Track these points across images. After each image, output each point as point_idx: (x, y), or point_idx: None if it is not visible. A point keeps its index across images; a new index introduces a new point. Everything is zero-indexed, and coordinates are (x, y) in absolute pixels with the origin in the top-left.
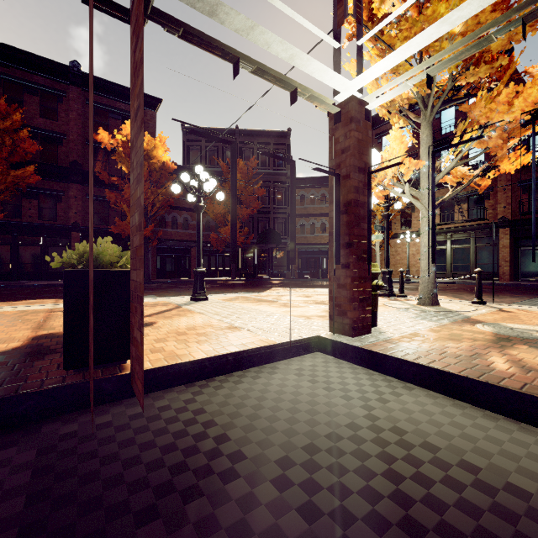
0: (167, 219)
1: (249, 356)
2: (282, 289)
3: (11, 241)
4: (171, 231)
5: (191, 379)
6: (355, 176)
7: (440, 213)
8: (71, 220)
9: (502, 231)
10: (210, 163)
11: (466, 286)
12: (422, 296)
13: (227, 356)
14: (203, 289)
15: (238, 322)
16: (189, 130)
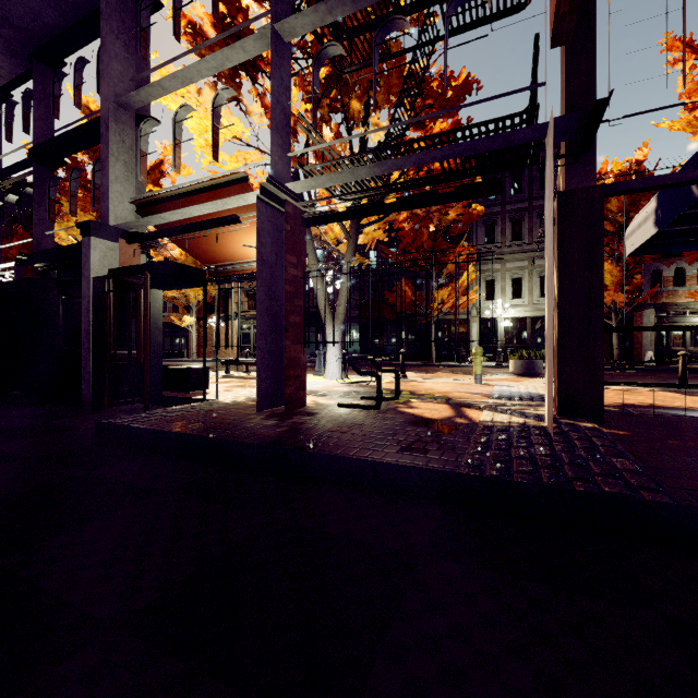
0: None
1: None
2: None
3: None
4: None
5: None
6: None
7: (248, 302)
8: None
9: None
10: None
11: None
12: None
13: None
14: None
15: None
16: None
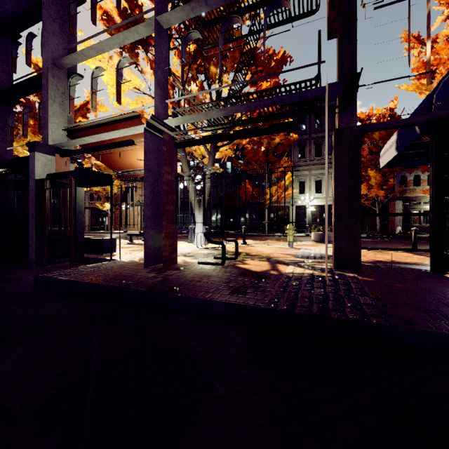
0: None
1: None
2: None
3: None
4: None
5: None
6: None
7: None
8: None
9: None
10: None
11: None
12: None
13: None
14: None
15: None
16: None
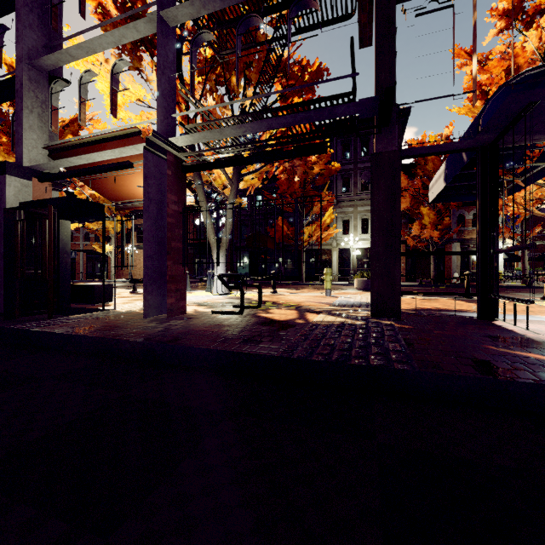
0: None
1: None
2: None
3: None
4: None
5: None
6: None
7: None
8: None
9: None
10: None
11: None
12: None
13: None
14: None
15: None
16: None
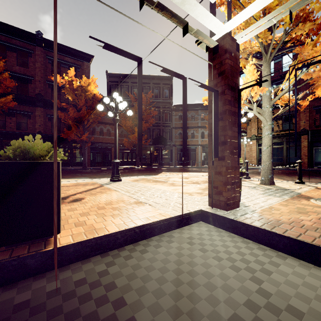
0: (97, 130)
1: (151, 227)
2: (169, 173)
3: None
4: (99, 137)
5: (105, 249)
6: (228, 92)
7: None
8: (37, 130)
9: (303, 137)
10: (123, 95)
11: (282, 171)
12: (263, 178)
13: (134, 229)
14: (118, 174)
15: (142, 198)
16: (110, 75)
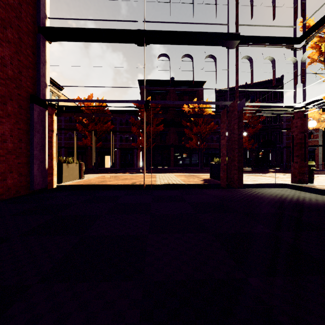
0: (208, 138)
1: (262, 185)
2: (276, 173)
3: (152, 152)
4: (210, 144)
5: (248, 187)
6: (299, 135)
7: None
8: (171, 142)
9: None
10: None
11: None
12: None
13: (256, 184)
14: None
15: (256, 180)
16: (218, 91)
